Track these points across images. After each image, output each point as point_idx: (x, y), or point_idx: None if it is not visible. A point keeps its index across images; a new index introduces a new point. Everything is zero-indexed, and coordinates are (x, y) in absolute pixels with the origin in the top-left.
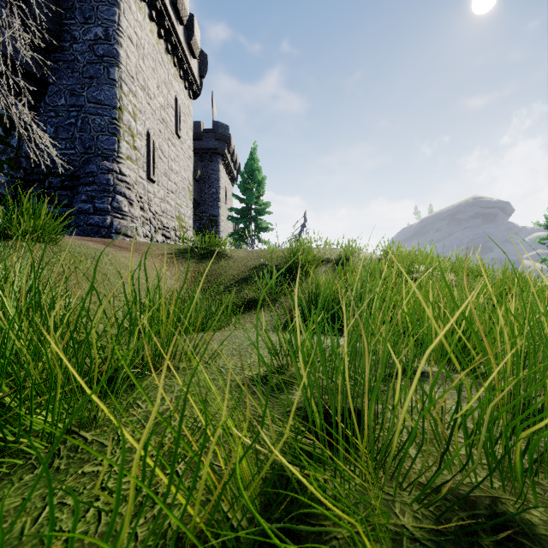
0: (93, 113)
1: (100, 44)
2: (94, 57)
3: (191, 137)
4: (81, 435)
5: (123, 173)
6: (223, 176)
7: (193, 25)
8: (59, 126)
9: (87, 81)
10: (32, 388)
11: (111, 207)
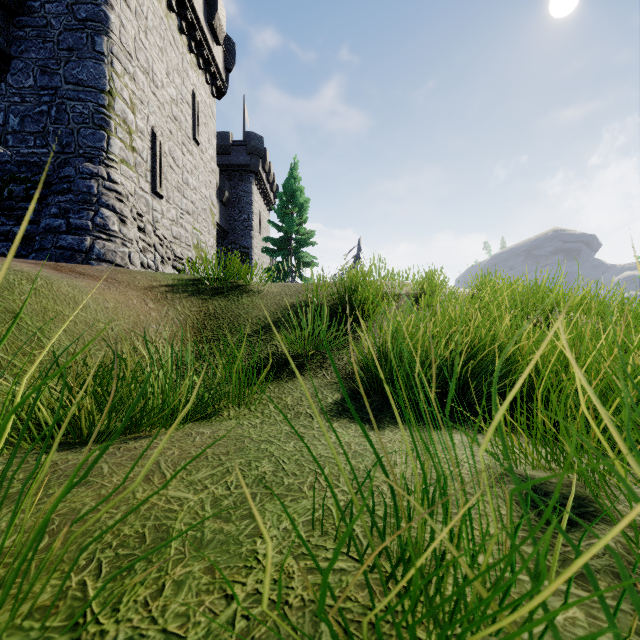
0: (73, 98)
1: (82, 4)
2: (74, 22)
3: (214, 146)
4: None
5: (113, 179)
6: (256, 200)
7: None
8: (26, 115)
9: (65, 54)
10: None
11: (93, 224)
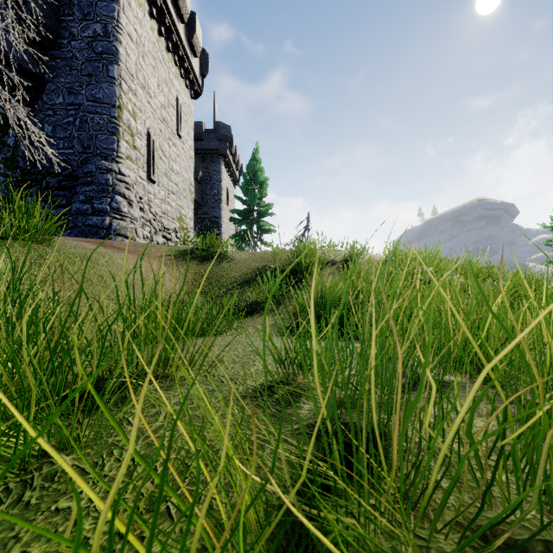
0: (92, 111)
1: (99, 41)
2: (93, 55)
3: (192, 137)
4: None
5: (123, 173)
6: (224, 177)
7: (195, 23)
8: (57, 125)
9: (86, 79)
10: (1, 406)
11: (110, 208)
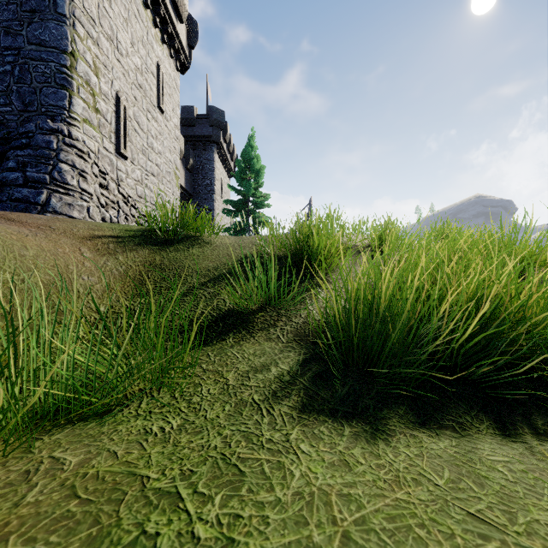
0: (35, 58)
1: None
2: None
3: (178, 115)
4: None
5: (74, 136)
6: (218, 167)
7: None
8: None
9: (27, 16)
10: None
11: (51, 178)
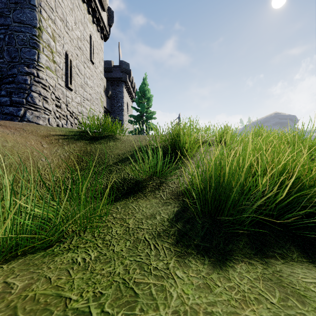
0: (17, 30)
1: None
2: None
3: (102, 65)
4: None
5: (40, 76)
6: (125, 96)
7: None
8: None
9: (13, 6)
10: None
11: (26, 101)
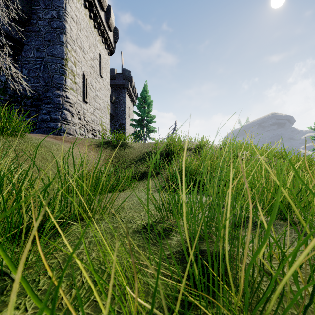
0: (50, 62)
1: (54, 21)
2: (51, 29)
3: (109, 77)
4: (11, 277)
5: (68, 97)
6: (127, 100)
7: (110, 11)
8: (30, 69)
9: (47, 43)
10: None
11: (61, 117)
